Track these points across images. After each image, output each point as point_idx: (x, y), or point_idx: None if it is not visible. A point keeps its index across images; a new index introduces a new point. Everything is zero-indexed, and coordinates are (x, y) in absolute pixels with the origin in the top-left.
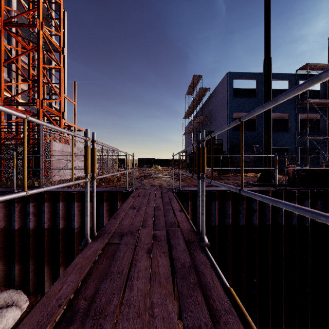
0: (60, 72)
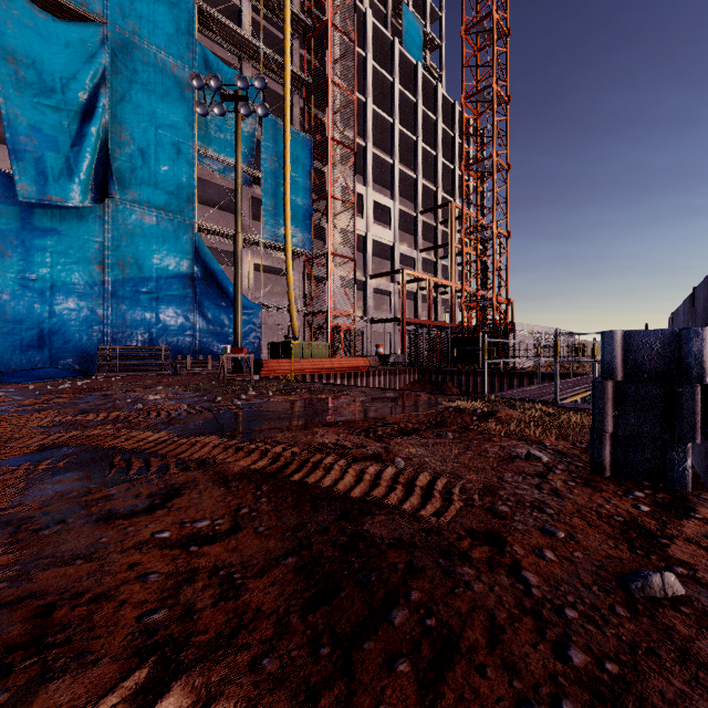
0: (507, 258)
